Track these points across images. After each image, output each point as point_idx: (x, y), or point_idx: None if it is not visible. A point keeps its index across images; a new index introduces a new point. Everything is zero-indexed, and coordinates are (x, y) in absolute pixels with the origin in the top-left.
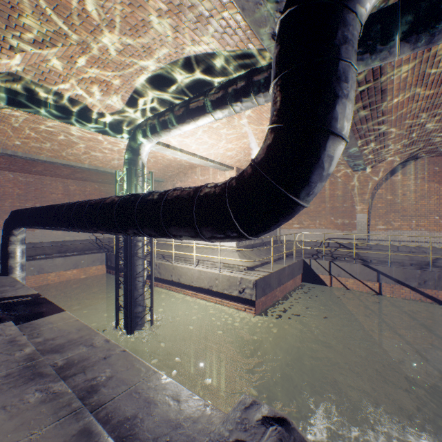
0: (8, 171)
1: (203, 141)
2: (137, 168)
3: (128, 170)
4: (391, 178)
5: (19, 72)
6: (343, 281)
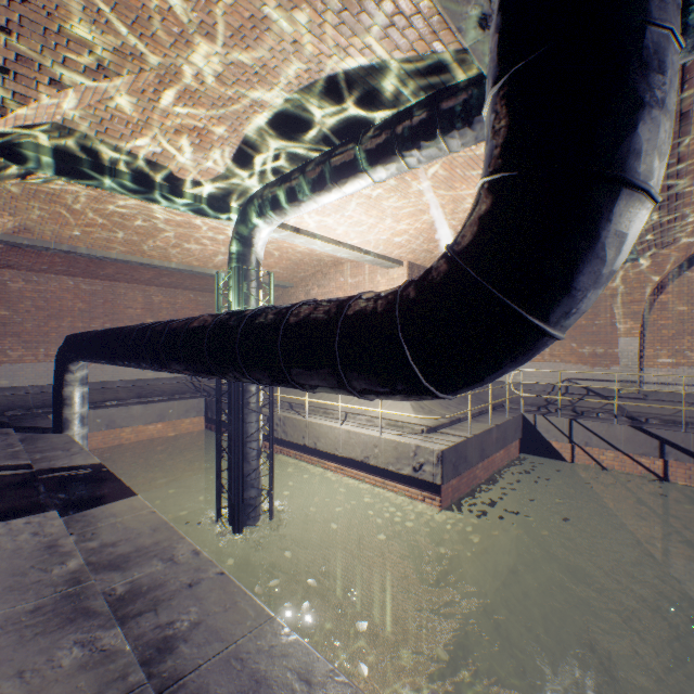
0: (67, 276)
1: (353, 221)
2: (248, 267)
3: (234, 270)
4: (684, 274)
5: (67, 121)
6: (595, 454)
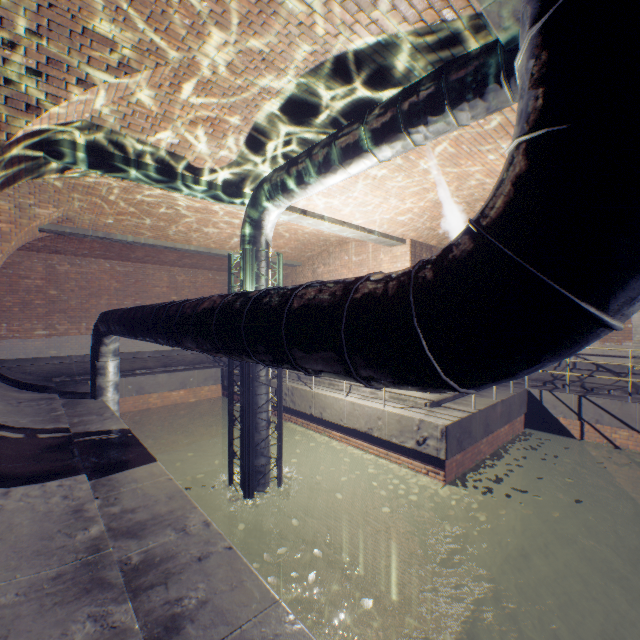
0: (104, 259)
1: (358, 202)
2: (258, 248)
3: (245, 251)
4: None
5: (95, 118)
6: (607, 432)
